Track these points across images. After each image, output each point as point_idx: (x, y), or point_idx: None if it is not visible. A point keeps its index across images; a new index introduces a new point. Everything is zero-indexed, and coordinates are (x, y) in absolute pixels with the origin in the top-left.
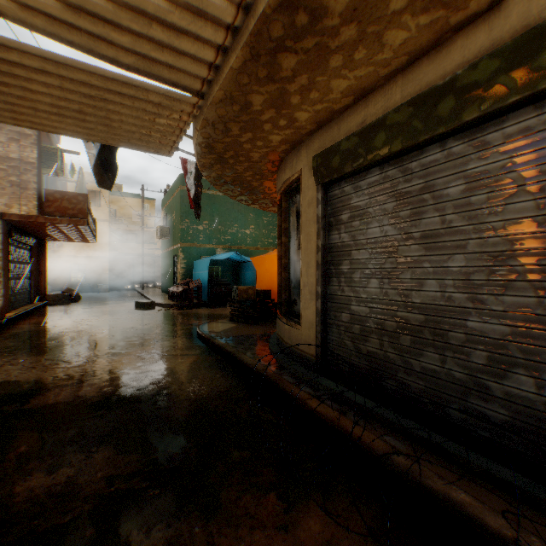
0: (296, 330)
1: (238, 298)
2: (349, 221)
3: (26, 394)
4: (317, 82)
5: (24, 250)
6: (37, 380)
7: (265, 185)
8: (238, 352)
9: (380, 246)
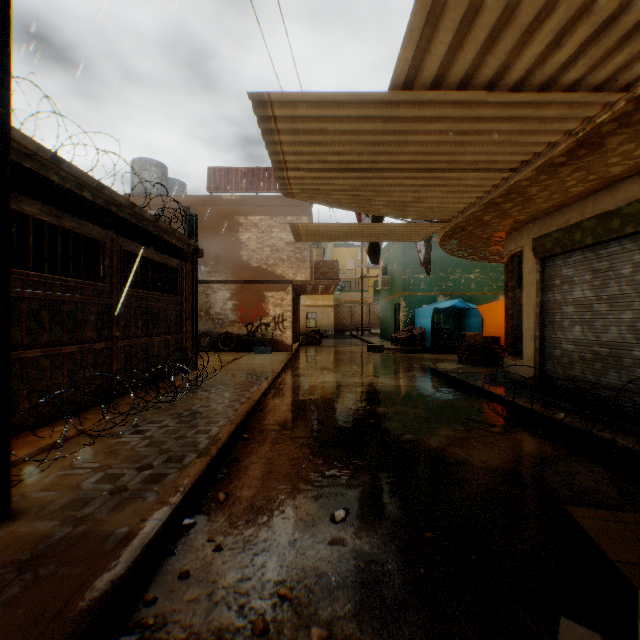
0: (518, 364)
1: (466, 343)
2: (559, 285)
3: (347, 386)
4: (528, 206)
5: None
6: (345, 382)
7: (493, 248)
8: (470, 380)
9: (580, 303)
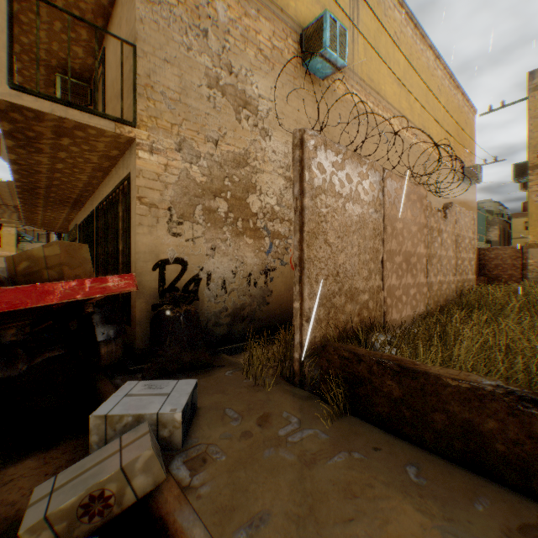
0: None
1: None
2: None
3: None
4: (53, 221)
5: None
6: None
7: None
8: None
9: None
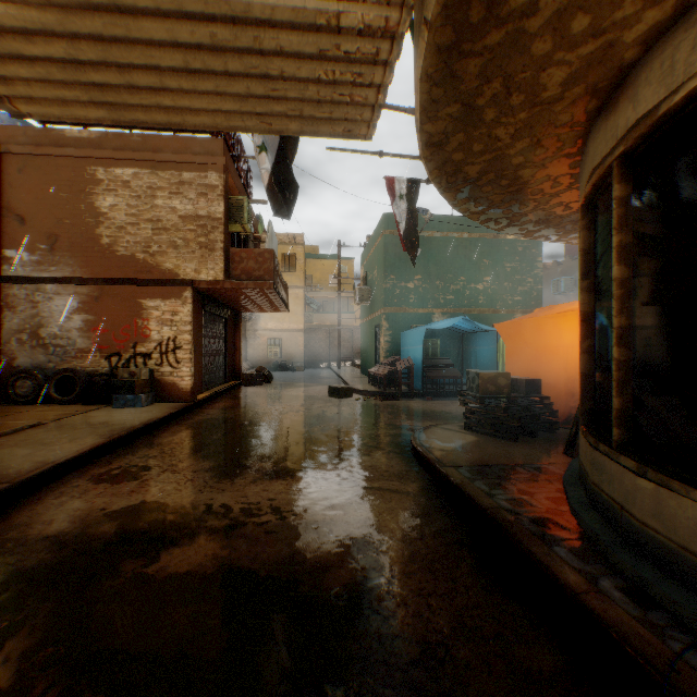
0: (690, 505)
1: (479, 391)
2: None
3: (161, 537)
4: None
5: (217, 323)
6: (185, 509)
7: (548, 173)
8: (500, 512)
9: None
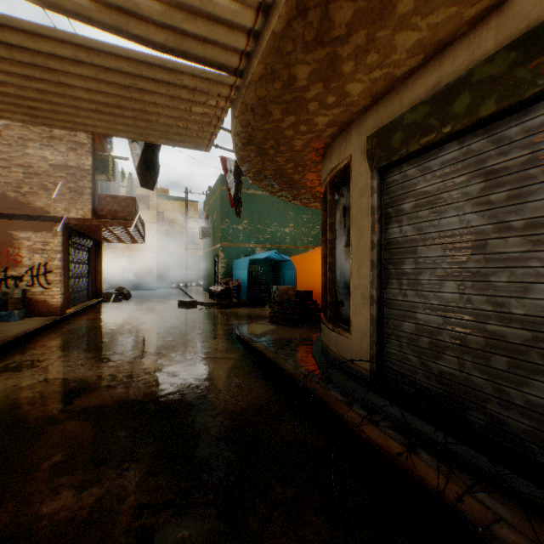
0: (345, 338)
1: (278, 298)
2: (413, 211)
3: (71, 394)
4: (378, 39)
5: (82, 251)
6: (83, 379)
7: (307, 178)
8: (279, 359)
9: (459, 240)
